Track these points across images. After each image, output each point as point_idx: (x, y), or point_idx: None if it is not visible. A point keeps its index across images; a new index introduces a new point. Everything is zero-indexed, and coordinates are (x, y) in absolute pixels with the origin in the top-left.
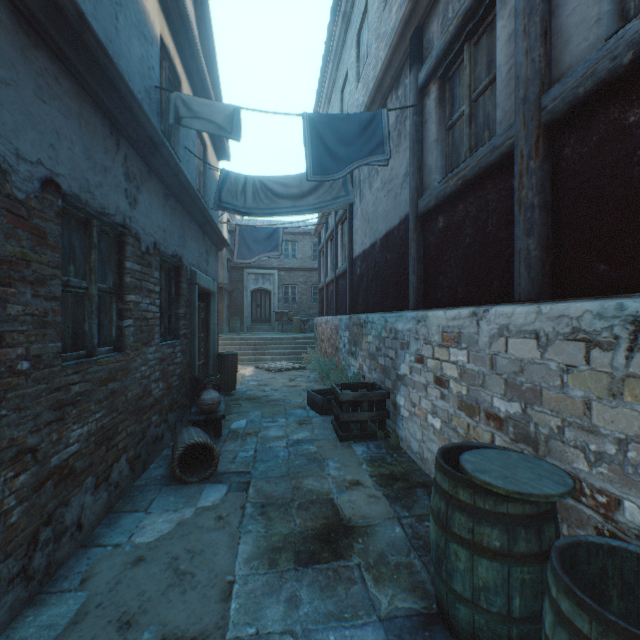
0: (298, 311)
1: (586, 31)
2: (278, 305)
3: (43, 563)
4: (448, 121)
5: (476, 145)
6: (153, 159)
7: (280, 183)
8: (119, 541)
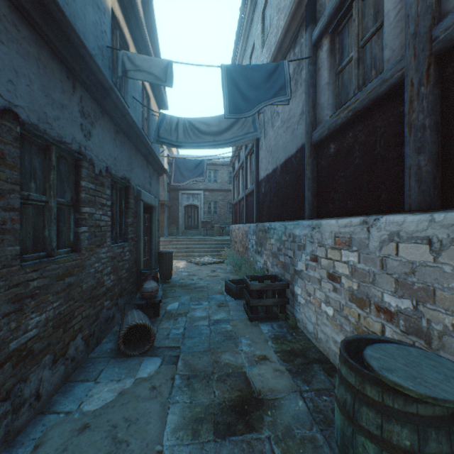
0: (218, 220)
1: None
2: (203, 216)
3: (1, 433)
4: (338, 67)
5: (363, 83)
6: (104, 102)
7: (204, 123)
8: (70, 409)
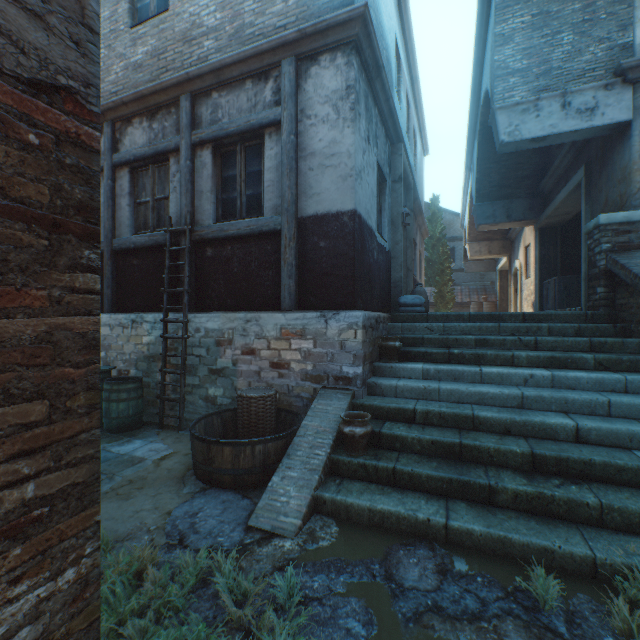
0: None
1: (126, 227)
2: None
3: None
4: None
5: None
6: None
7: None
8: None
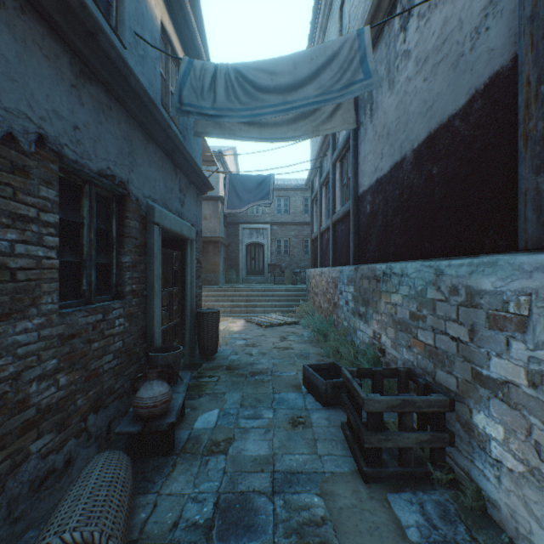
0: (290, 263)
1: None
2: (271, 258)
3: None
4: None
5: None
6: None
7: (264, 70)
8: None
